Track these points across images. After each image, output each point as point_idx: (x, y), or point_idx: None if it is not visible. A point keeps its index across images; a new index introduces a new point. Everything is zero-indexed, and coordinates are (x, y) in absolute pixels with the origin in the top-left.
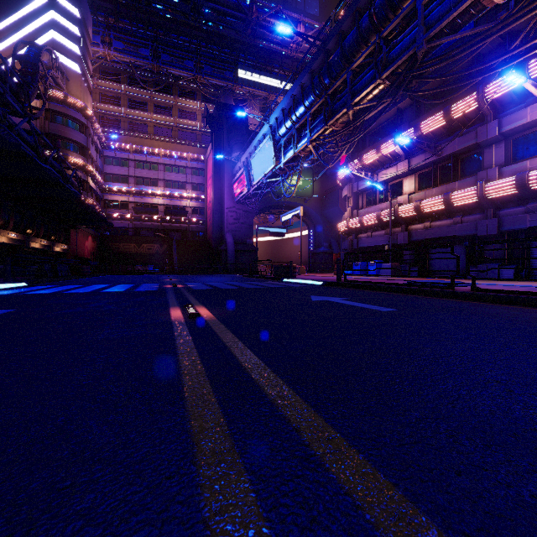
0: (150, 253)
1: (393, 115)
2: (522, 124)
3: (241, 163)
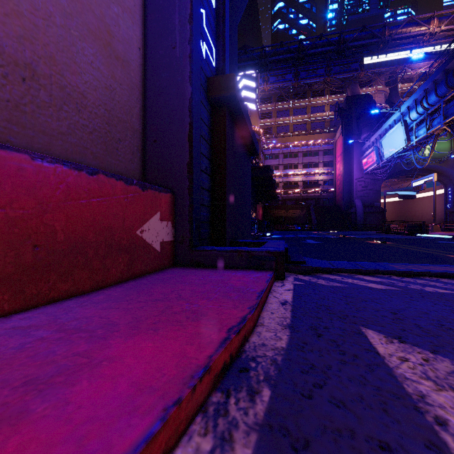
0: (294, 216)
1: None
2: None
3: (370, 142)
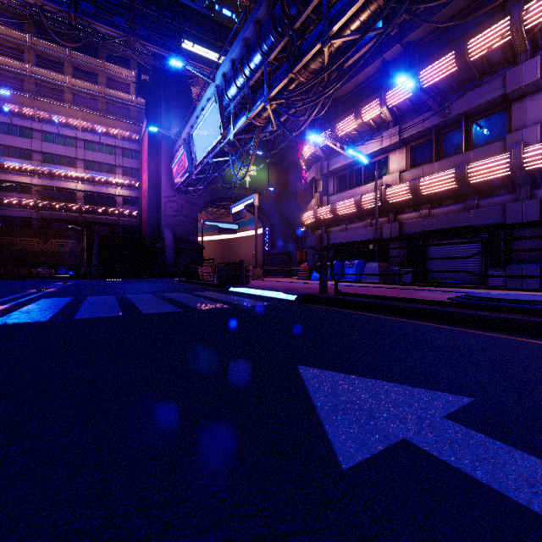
0: (62, 251)
1: (376, 72)
2: None
3: (181, 140)
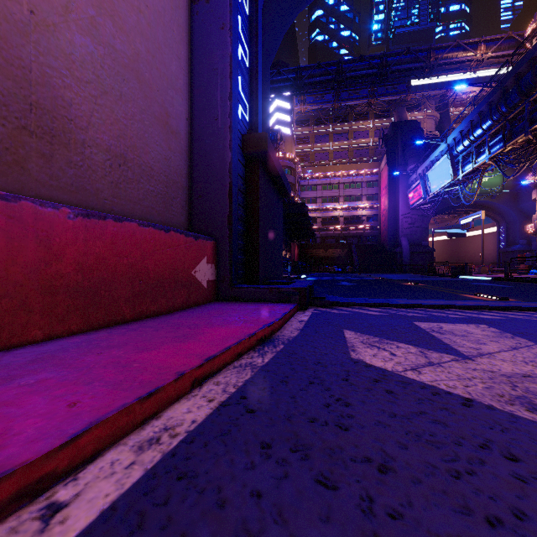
0: (334, 256)
1: None
2: None
3: (416, 175)
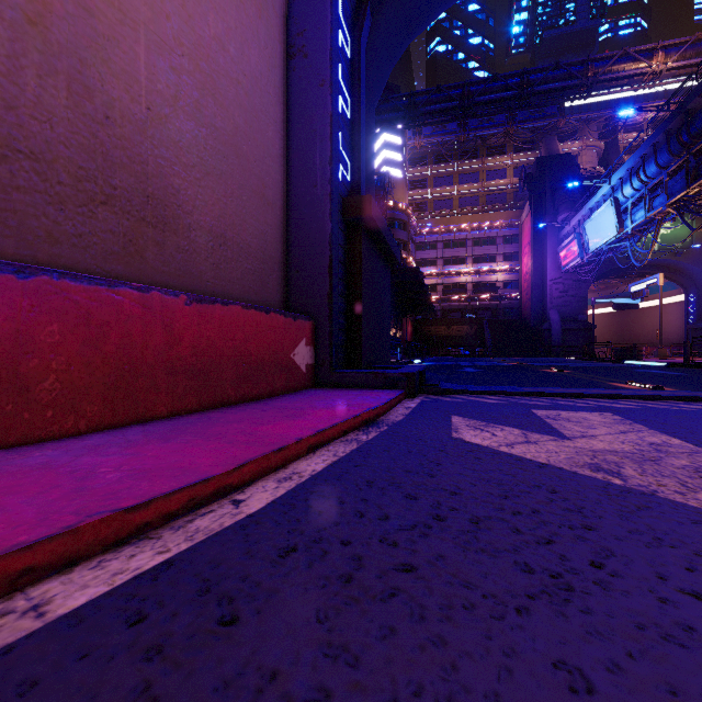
0: (459, 335)
1: None
2: None
3: (570, 227)
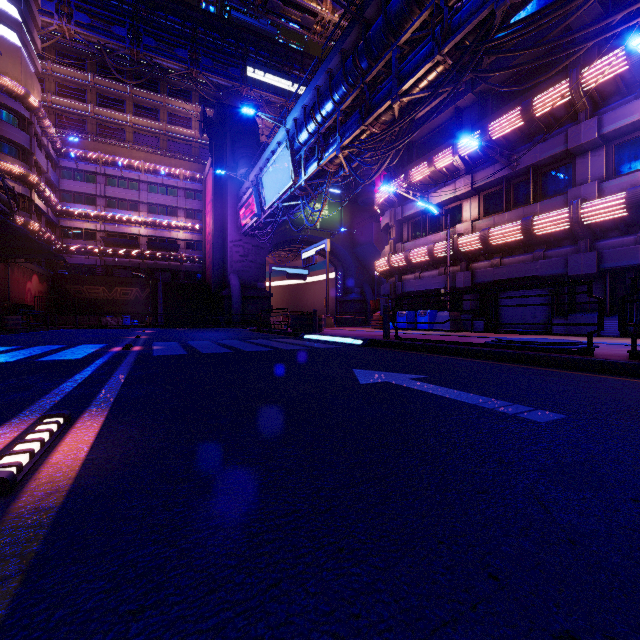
0: (126, 300)
1: (450, 117)
2: (632, 122)
3: (249, 182)
